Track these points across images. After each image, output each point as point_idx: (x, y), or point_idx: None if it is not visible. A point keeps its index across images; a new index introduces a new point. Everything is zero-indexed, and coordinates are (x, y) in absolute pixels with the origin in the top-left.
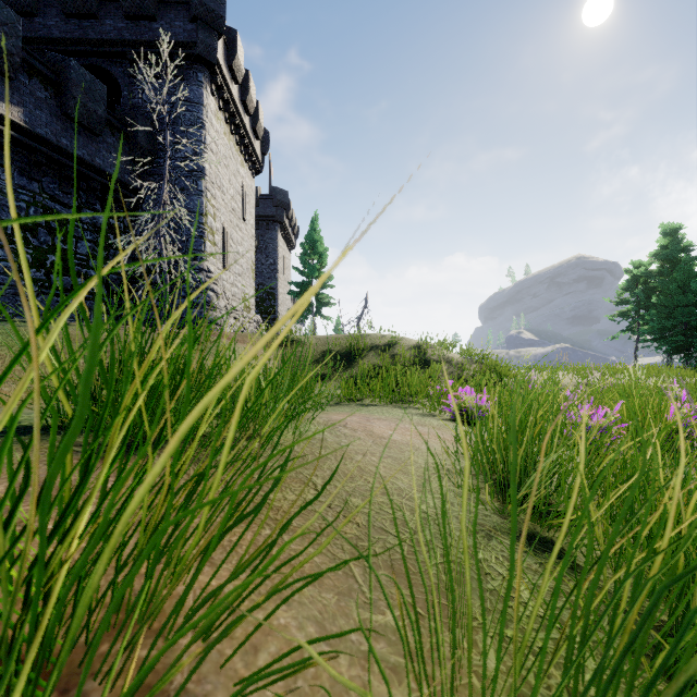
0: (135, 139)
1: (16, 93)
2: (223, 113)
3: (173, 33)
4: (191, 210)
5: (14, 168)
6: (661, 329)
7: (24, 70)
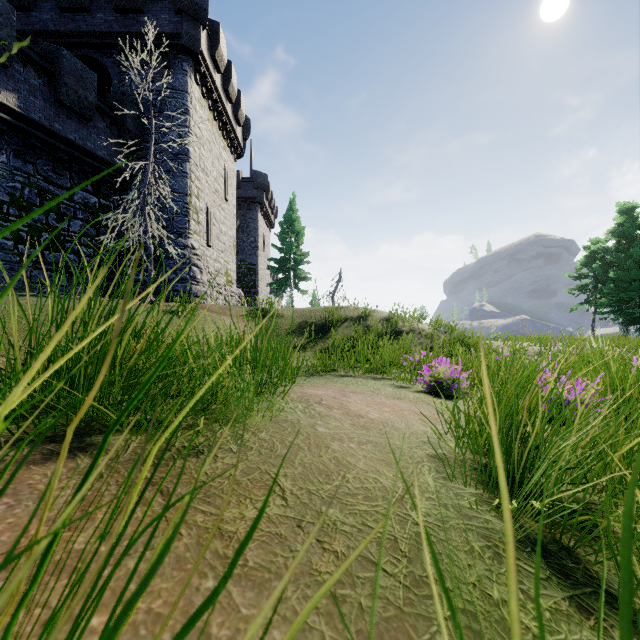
0: (124, 125)
1: (11, 80)
2: (207, 101)
3: (160, 25)
4: (176, 191)
5: (10, 151)
6: (618, 302)
7: (19, 58)
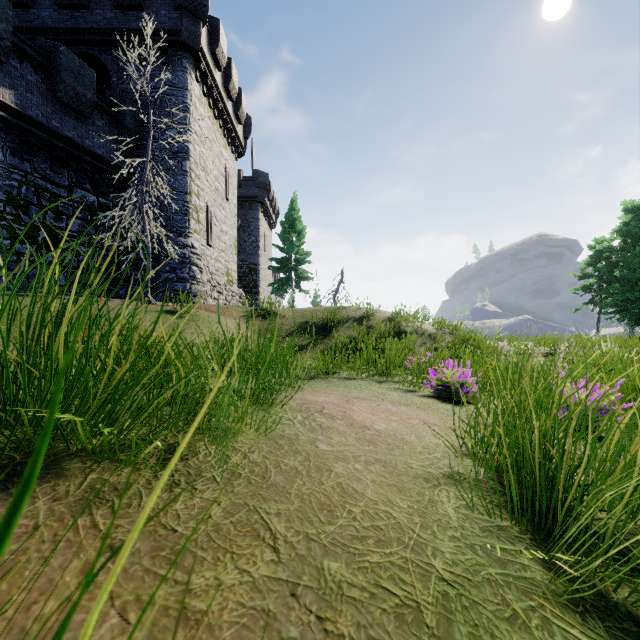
0: (123, 122)
1: (8, 76)
2: (207, 98)
3: (159, 21)
4: (176, 189)
5: (6, 148)
6: (624, 302)
7: (15, 54)
